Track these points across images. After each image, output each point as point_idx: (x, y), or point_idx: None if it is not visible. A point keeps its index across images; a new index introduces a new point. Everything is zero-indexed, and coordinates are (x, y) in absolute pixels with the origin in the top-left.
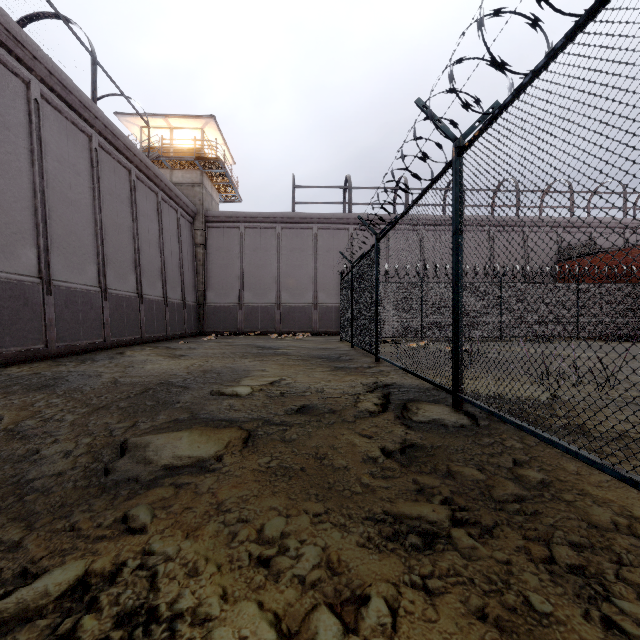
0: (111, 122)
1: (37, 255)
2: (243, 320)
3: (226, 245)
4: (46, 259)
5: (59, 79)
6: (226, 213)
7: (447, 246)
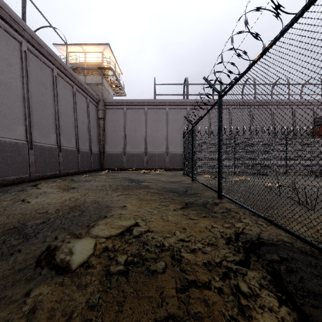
0: (36, 35)
1: None
2: (125, 161)
3: (116, 118)
4: None
5: None
6: (116, 100)
7: (245, 118)
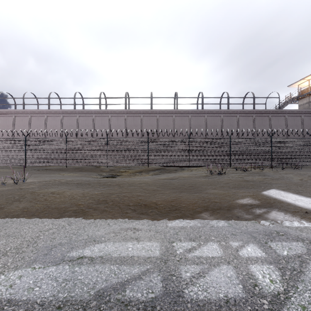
0: (258, 109)
1: None
2: None
3: None
4: None
5: (242, 111)
6: None
7: None
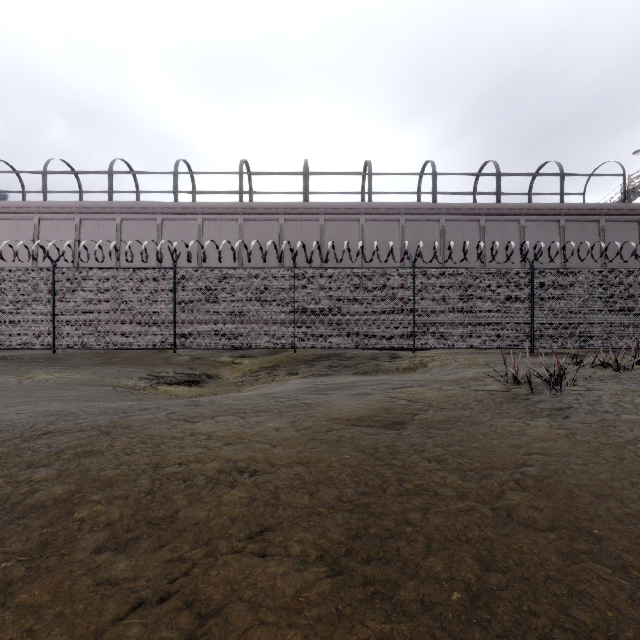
0: (573, 204)
1: None
2: None
3: None
4: None
5: (533, 208)
6: None
7: None
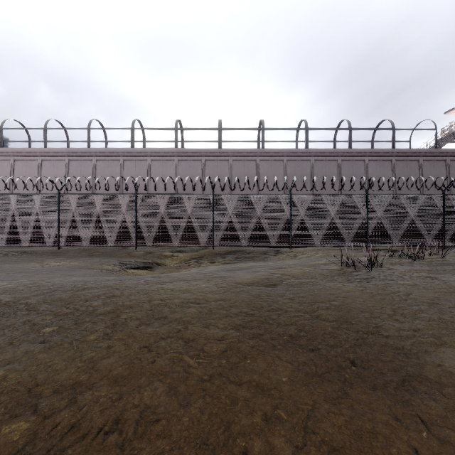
0: (401, 149)
1: None
2: None
3: None
4: None
5: (374, 152)
6: None
7: None
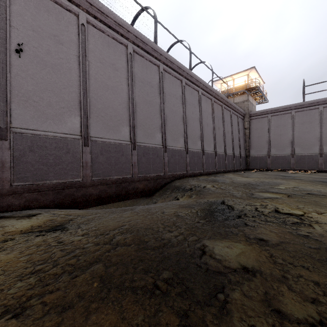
0: (217, 91)
1: (201, 143)
2: (270, 163)
3: (260, 126)
4: (202, 144)
5: (205, 85)
6: (260, 111)
7: None
